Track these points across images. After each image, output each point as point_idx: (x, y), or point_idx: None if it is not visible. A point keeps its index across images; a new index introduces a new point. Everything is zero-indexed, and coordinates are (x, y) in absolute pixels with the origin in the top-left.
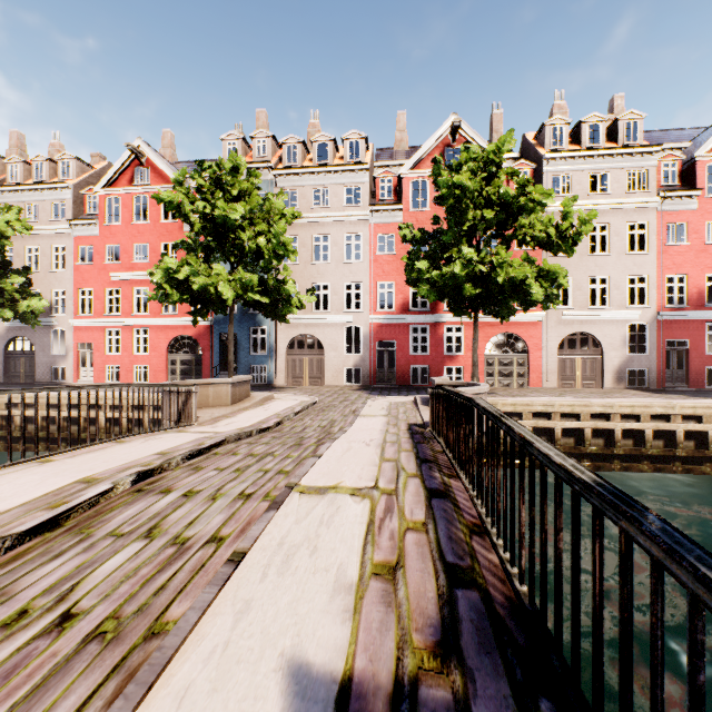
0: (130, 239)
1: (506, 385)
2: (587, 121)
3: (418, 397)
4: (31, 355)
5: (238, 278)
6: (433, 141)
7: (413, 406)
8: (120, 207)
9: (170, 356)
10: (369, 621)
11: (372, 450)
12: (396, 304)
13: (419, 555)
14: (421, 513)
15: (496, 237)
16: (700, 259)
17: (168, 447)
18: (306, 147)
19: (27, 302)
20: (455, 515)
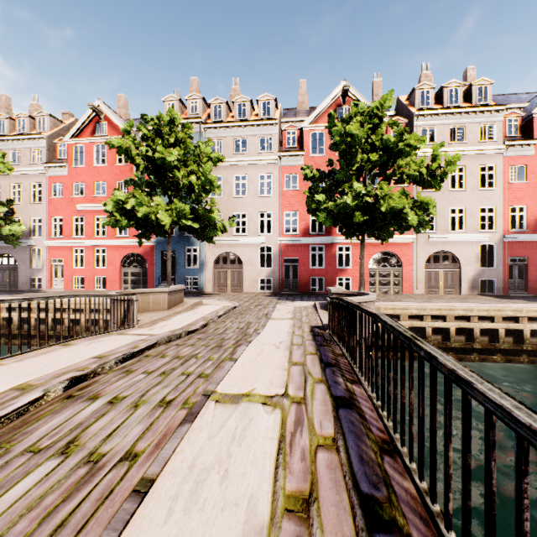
0: (92, 178)
1: (385, 292)
2: (448, 86)
3: (317, 303)
4: (15, 268)
5: (174, 208)
6: (328, 102)
7: (313, 310)
8: (84, 153)
9: (123, 269)
10: None
11: (281, 352)
12: (299, 229)
13: (333, 483)
14: (329, 426)
15: (379, 175)
16: (536, 194)
17: (106, 350)
18: (229, 106)
19: (9, 227)
20: (363, 429)
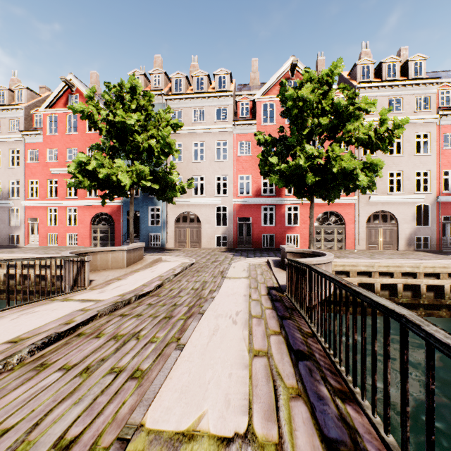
0: (65, 145)
1: (329, 248)
2: (387, 62)
3: (271, 260)
4: None
5: (134, 169)
6: (278, 75)
7: (267, 267)
8: (58, 122)
9: (93, 227)
10: None
11: (239, 331)
12: (252, 190)
13: None
14: None
15: (329, 139)
16: None
17: (30, 328)
18: (188, 80)
19: None
20: None
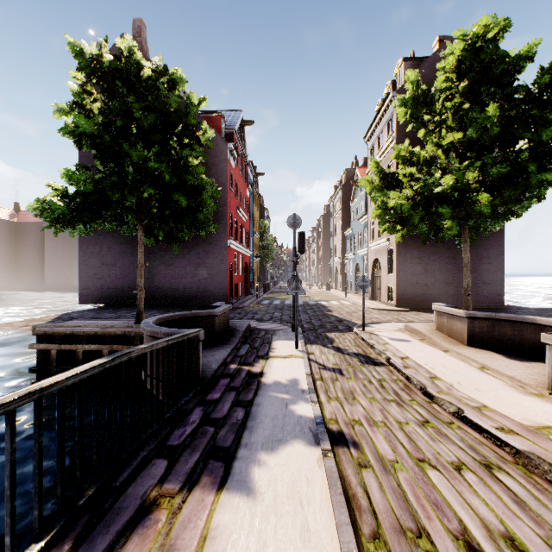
0: None
1: None
2: None
3: None
4: None
5: None
6: None
7: None
8: None
9: None
10: (195, 527)
11: None
12: None
13: None
14: None
15: None
16: None
17: None
18: None
19: None
20: None
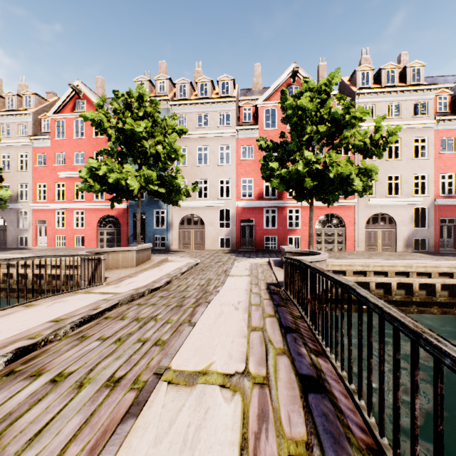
0: (72, 149)
1: (330, 249)
2: (386, 68)
3: (271, 260)
4: (4, 228)
5: (142, 174)
6: (279, 82)
7: (268, 267)
8: (65, 127)
9: (99, 229)
10: None
11: (240, 314)
12: (254, 193)
13: None
14: (300, 422)
15: (327, 145)
16: None
17: (66, 312)
18: (192, 86)
19: None
20: (340, 427)
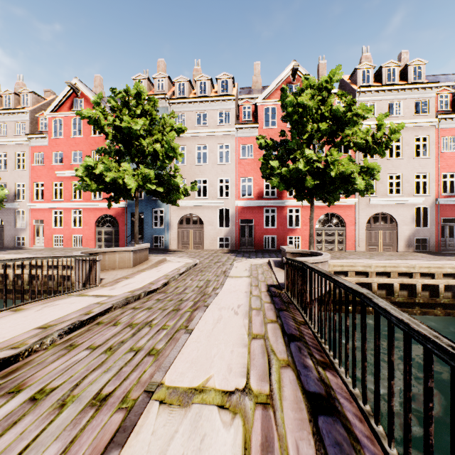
0: (70, 148)
1: (330, 249)
2: (386, 66)
3: (272, 260)
4: (1, 228)
5: (140, 173)
6: (279, 80)
7: (268, 267)
8: (63, 126)
9: (97, 229)
10: None
11: (240, 320)
12: (254, 193)
13: None
14: (310, 453)
15: (328, 143)
16: None
17: (55, 318)
18: (191, 84)
19: None
20: None
